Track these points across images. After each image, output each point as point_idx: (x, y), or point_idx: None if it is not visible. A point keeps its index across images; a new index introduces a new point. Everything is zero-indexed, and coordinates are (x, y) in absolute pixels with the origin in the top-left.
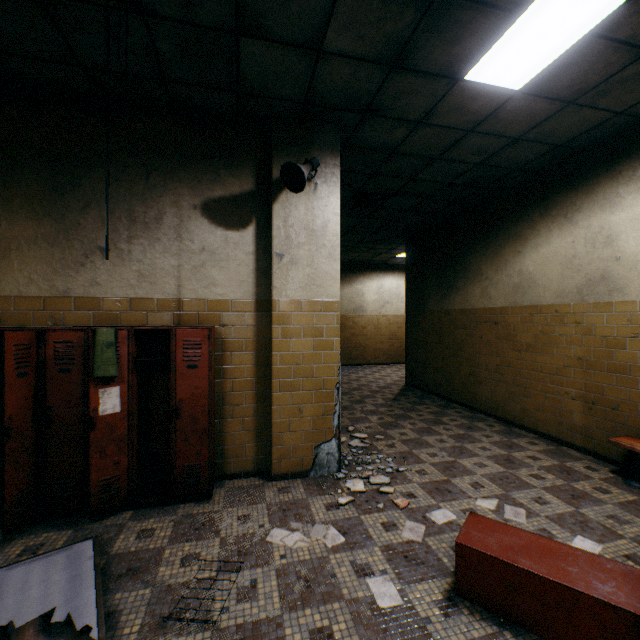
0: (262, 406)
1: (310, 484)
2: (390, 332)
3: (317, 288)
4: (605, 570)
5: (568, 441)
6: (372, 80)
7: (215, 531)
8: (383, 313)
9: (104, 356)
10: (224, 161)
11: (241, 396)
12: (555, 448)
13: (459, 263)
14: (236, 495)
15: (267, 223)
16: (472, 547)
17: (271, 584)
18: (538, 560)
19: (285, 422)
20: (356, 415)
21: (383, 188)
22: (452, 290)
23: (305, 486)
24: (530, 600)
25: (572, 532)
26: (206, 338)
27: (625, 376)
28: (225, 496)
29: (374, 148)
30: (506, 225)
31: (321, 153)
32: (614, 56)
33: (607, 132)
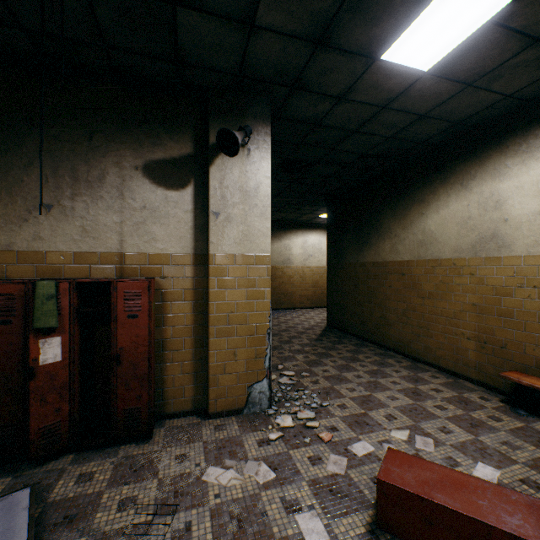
0: (200, 351)
1: (244, 421)
2: (313, 281)
3: (250, 243)
4: (511, 502)
5: (464, 374)
6: (300, 56)
7: (153, 472)
8: (307, 265)
9: (44, 308)
10: (164, 126)
11: (180, 342)
12: (453, 381)
13: (372, 223)
14: (175, 434)
15: (204, 184)
16: (392, 484)
17: (205, 526)
18: (452, 494)
19: (221, 365)
20: (285, 354)
21: (308, 157)
22: (366, 246)
23: (239, 423)
24: (446, 533)
25: (474, 459)
26: (146, 290)
27: (512, 319)
28: (164, 436)
29: (301, 120)
30: (412, 191)
31: (254, 122)
32: (508, 44)
33: (497, 112)
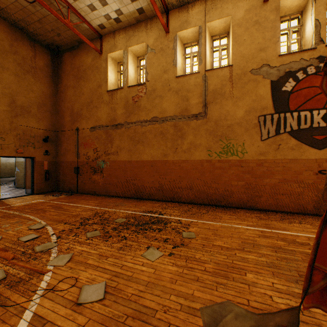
0: None
1: None
2: (11, 167)
3: None
4: None
5: None
6: None
7: None
8: (8, 162)
9: None
10: None
11: None
12: None
13: None
14: None
15: None
16: None
17: None
18: None
19: None
20: (1, 182)
21: None
22: None
23: None
24: None
25: None
26: None
27: None
28: None
29: None
30: None
31: None
32: None
33: None
